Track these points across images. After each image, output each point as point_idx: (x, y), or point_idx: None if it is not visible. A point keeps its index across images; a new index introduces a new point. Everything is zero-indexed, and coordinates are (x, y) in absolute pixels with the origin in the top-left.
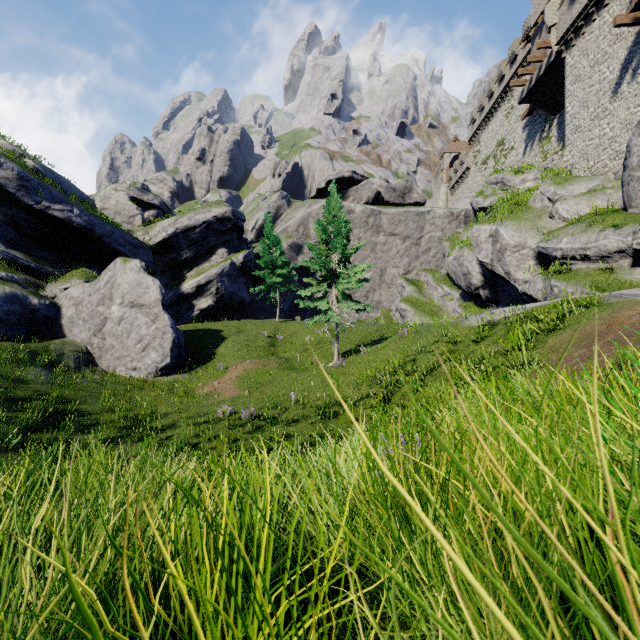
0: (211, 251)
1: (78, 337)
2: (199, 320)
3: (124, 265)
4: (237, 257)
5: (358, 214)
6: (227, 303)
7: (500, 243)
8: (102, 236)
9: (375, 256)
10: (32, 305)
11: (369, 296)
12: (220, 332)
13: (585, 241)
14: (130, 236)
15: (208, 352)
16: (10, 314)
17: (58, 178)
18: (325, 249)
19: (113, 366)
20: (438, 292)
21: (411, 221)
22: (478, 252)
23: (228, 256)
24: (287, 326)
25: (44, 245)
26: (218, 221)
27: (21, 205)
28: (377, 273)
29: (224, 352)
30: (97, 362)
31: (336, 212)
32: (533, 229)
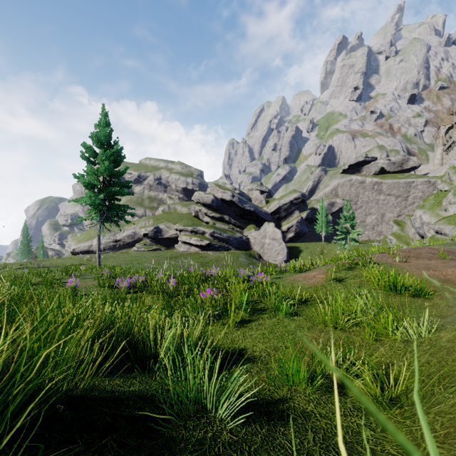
0: (292, 212)
1: (256, 249)
2: (288, 242)
3: (268, 225)
4: (303, 214)
5: (367, 183)
6: (299, 234)
7: (422, 220)
8: (258, 213)
9: (378, 207)
10: (243, 239)
11: (374, 228)
12: (299, 248)
13: (441, 228)
14: (264, 210)
15: (296, 256)
16: (240, 242)
17: (243, 194)
18: (344, 222)
19: (267, 259)
20: (411, 231)
21: (401, 187)
22: (415, 222)
23: (299, 214)
24: (327, 246)
25: (241, 217)
26: (295, 200)
27: (238, 207)
28: (379, 216)
29: (302, 256)
30: (262, 257)
31: (349, 209)
32: (436, 216)
